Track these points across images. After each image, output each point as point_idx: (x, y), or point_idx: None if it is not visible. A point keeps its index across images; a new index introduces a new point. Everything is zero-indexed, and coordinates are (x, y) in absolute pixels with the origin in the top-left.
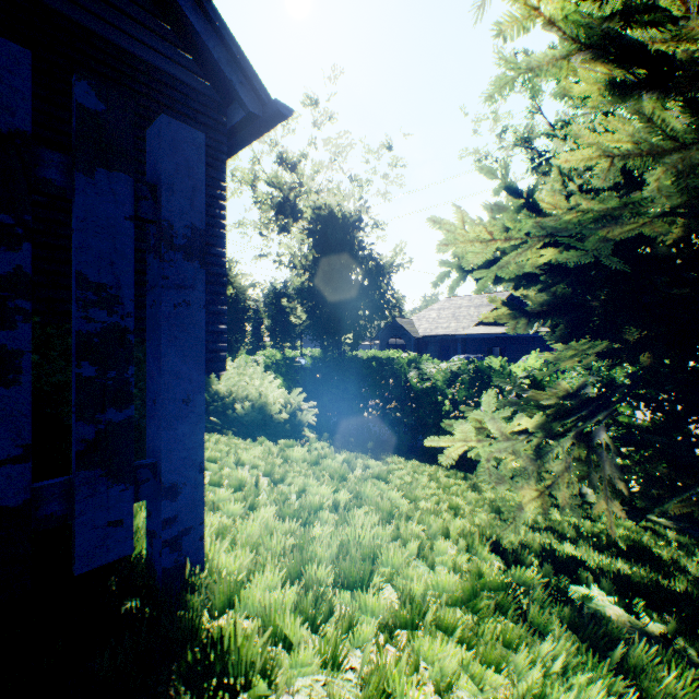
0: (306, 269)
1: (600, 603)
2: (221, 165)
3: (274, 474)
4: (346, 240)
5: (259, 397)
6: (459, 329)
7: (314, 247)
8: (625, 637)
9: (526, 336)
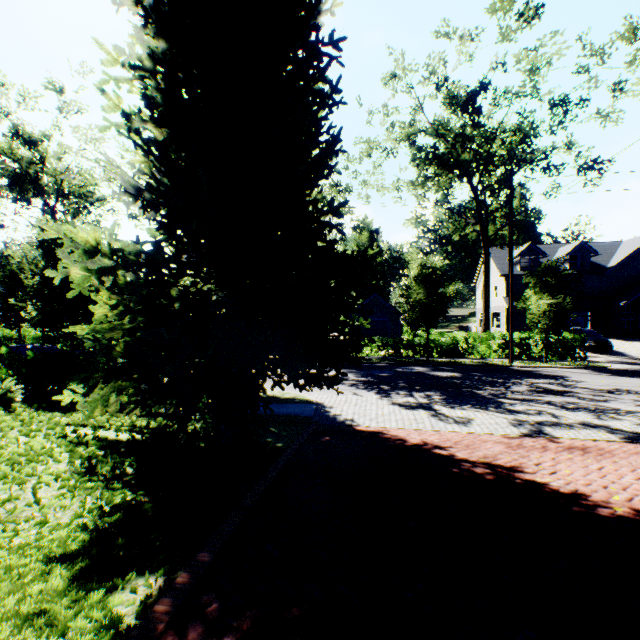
0: (37, 274)
1: (111, 436)
2: None
3: None
4: None
5: None
6: None
7: (45, 257)
8: (108, 440)
9: None
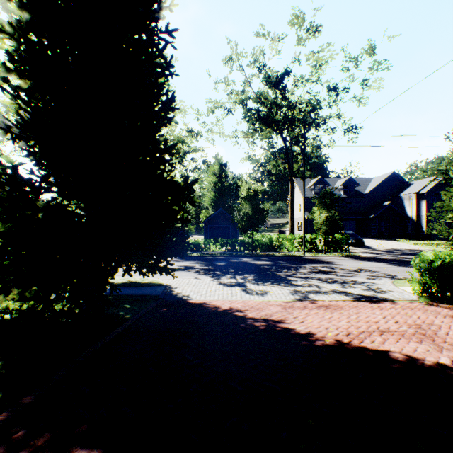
0: None
1: None
2: None
3: None
4: None
5: None
6: None
7: None
8: None
9: None
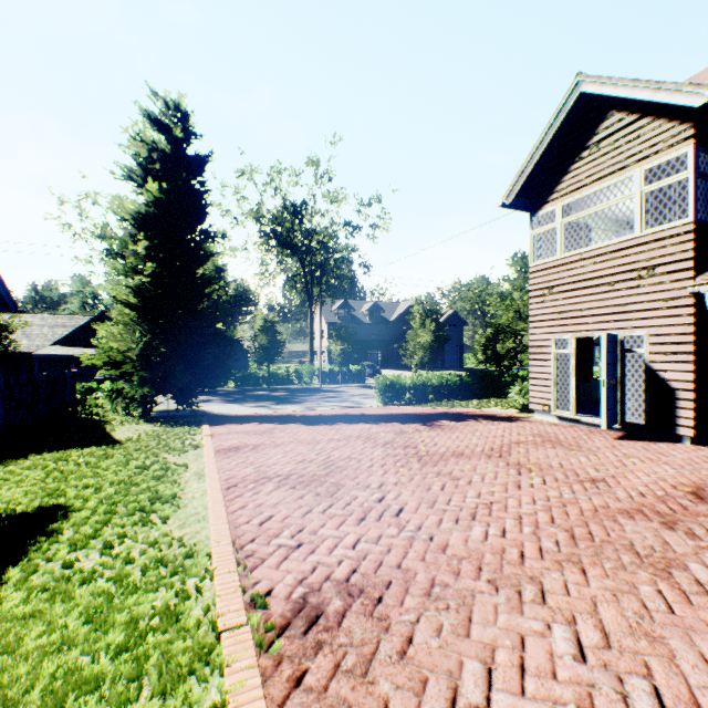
0: None
1: None
2: None
3: None
4: None
5: None
6: (34, 347)
7: None
8: None
9: None
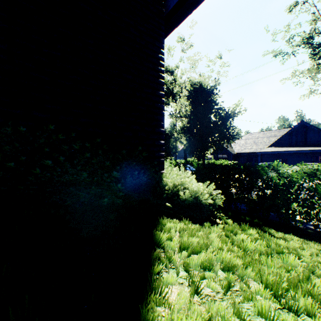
0: (186, 117)
1: None
2: (161, 38)
3: (267, 284)
4: (208, 100)
5: (192, 188)
6: (258, 149)
7: (190, 105)
8: None
9: (300, 152)
